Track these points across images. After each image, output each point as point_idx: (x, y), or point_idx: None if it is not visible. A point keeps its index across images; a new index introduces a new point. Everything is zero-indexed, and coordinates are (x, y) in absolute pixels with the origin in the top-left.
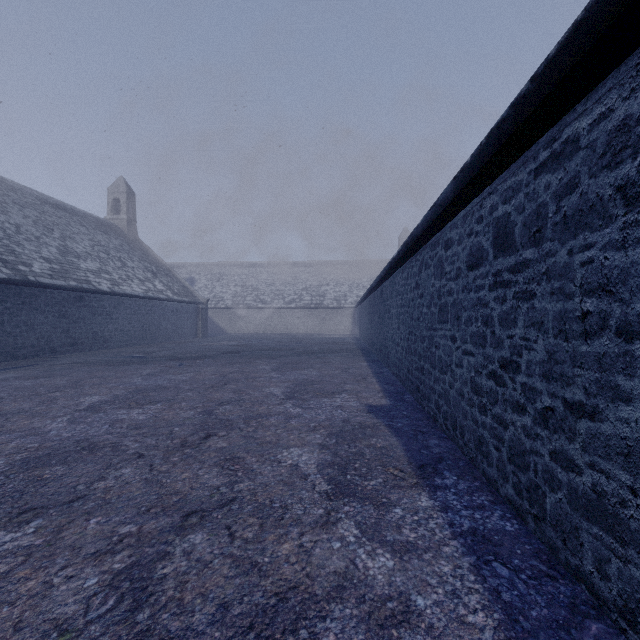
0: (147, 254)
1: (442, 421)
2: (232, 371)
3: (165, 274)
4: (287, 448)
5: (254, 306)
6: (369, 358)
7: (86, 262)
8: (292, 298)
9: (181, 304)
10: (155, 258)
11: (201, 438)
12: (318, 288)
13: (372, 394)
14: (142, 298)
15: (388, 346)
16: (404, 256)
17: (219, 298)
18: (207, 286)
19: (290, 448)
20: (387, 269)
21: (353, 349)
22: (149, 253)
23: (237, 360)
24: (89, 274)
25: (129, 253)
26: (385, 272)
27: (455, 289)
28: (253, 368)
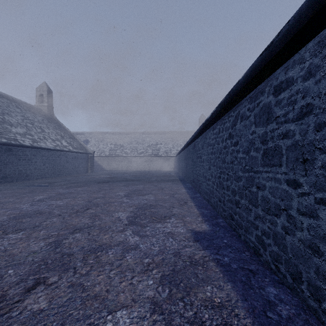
0: (59, 125)
1: (269, 260)
2: (97, 197)
3: (69, 137)
4: (113, 311)
5: (121, 155)
6: (186, 186)
7: (16, 128)
8: (142, 151)
9: (78, 154)
10: (64, 128)
11: (25, 290)
12: (156, 146)
13: (194, 218)
14: (52, 150)
15: (200, 180)
16: (217, 116)
17: (102, 151)
18: (95, 144)
19: (117, 311)
20: (200, 129)
21: (176, 180)
22: (60, 125)
23: (104, 188)
24: (17, 135)
25: (47, 124)
26: (198, 131)
27: (298, 130)
28: (112, 194)
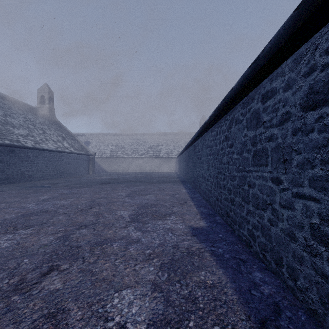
0: (60, 127)
1: (258, 250)
2: (100, 197)
3: (70, 138)
4: (119, 290)
5: (122, 157)
6: (186, 187)
7: (19, 130)
8: (143, 152)
9: (79, 155)
10: (65, 129)
11: (41, 274)
12: (157, 147)
13: (192, 216)
14: (54, 151)
15: (199, 180)
16: (215, 119)
17: (103, 152)
18: (96, 146)
19: (122, 290)
20: (200, 131)
21: (176, 181)
22: (61, 126)
23: (106, 188)
24: (20, 137)
25: (48, 126)
26: (198, 133)
27: (279, 134)
28: (114, 194)
